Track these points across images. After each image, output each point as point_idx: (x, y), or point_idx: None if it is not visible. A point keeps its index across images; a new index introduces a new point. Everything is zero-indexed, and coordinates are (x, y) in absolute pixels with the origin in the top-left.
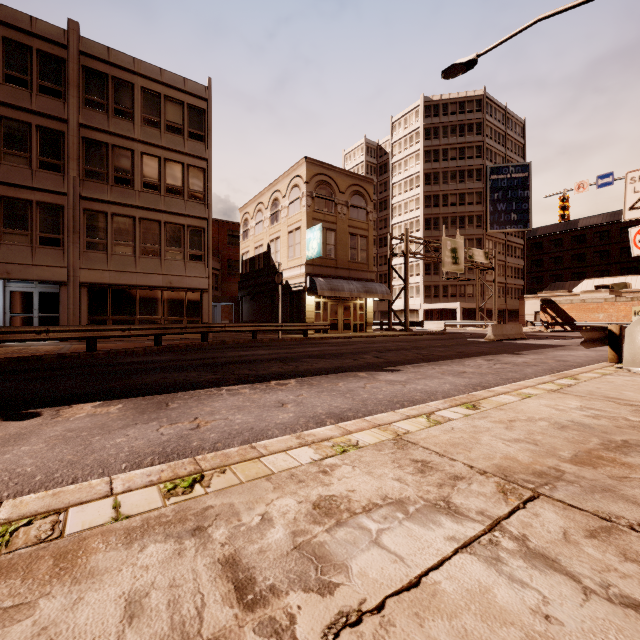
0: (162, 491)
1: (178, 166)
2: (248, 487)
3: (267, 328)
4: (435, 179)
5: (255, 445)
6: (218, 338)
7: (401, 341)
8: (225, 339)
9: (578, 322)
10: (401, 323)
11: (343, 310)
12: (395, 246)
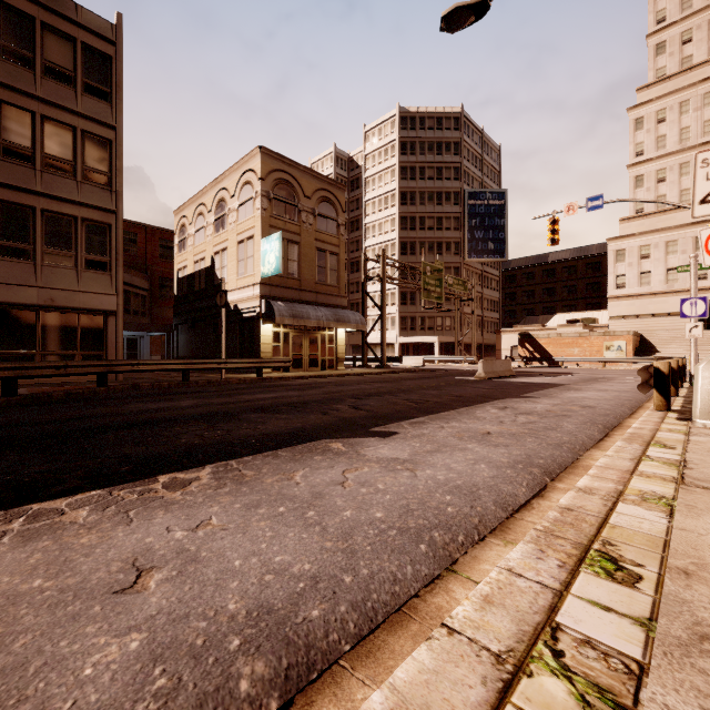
0: None
1: (66, 130)
2: None
3: (204, 366)
4: (412, 199)
5: None
6: (131, 380)
7: (381, 381)
8: (140, 382)
9: (556, 357)
10: (377, 359)
11: (309, 343)
12: (370, 269)
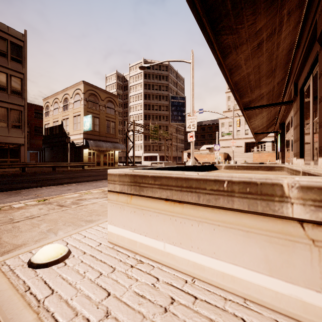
0: (36, 202)
1: (3, 74)
2: (60, 199)
3: (61, 165)
4: (149, 97)
5: (61, 195)
6: (31, 170)
7: None
8: (36, 171)
9: (199, 161)
10: (131, 162)
11: (103, 156)
12: (129, 127)
